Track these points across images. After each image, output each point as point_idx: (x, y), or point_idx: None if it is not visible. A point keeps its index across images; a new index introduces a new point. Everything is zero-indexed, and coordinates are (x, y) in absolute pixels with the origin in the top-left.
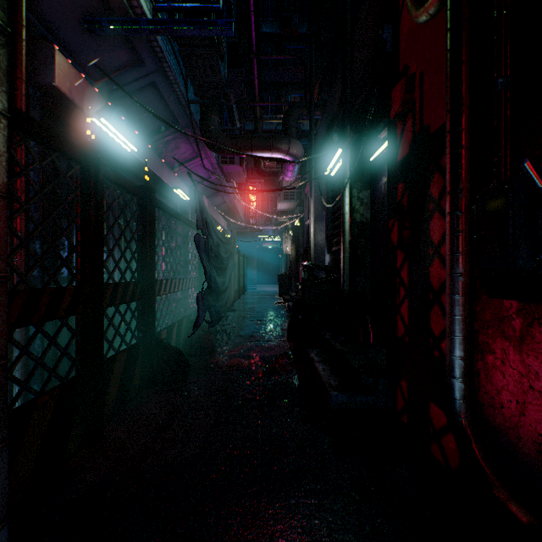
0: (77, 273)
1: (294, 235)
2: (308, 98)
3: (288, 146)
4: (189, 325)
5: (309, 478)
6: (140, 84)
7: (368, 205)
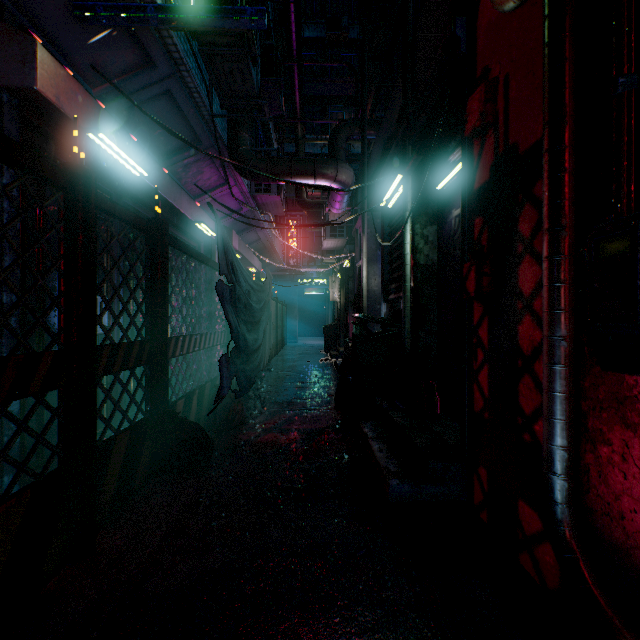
0: (59, 334)
1: (342, 279)
2: (360, 114)
3: (335, 171)
4: (213, 391)
5: (364, 606)
6: (151, 92)
7: (434, 244)
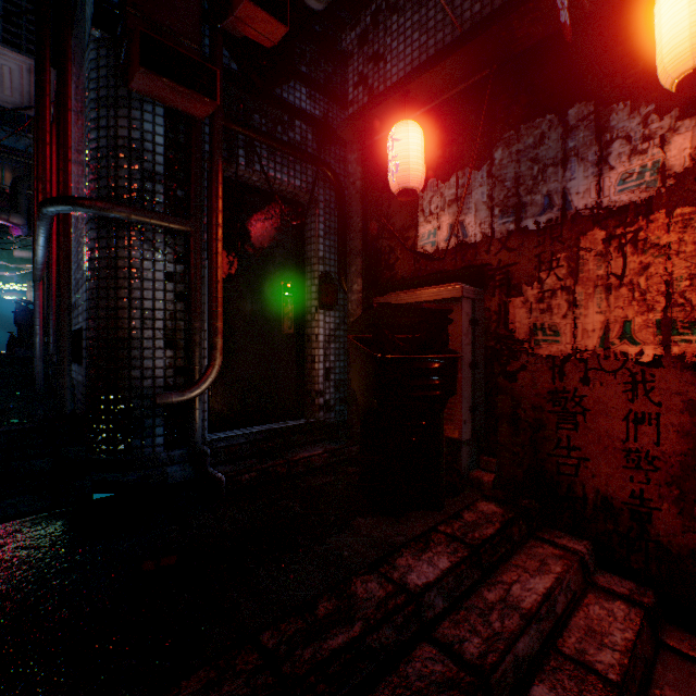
0: None
1: None
2: None
3: (9, 217)
4: None
5: None
6: None
7: None
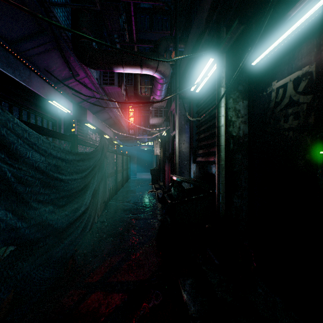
0: None
1: (162, 142)
2: (173, 35)
3: (157, 62)
4: None
5: None
6: None
7: (245, 117)
